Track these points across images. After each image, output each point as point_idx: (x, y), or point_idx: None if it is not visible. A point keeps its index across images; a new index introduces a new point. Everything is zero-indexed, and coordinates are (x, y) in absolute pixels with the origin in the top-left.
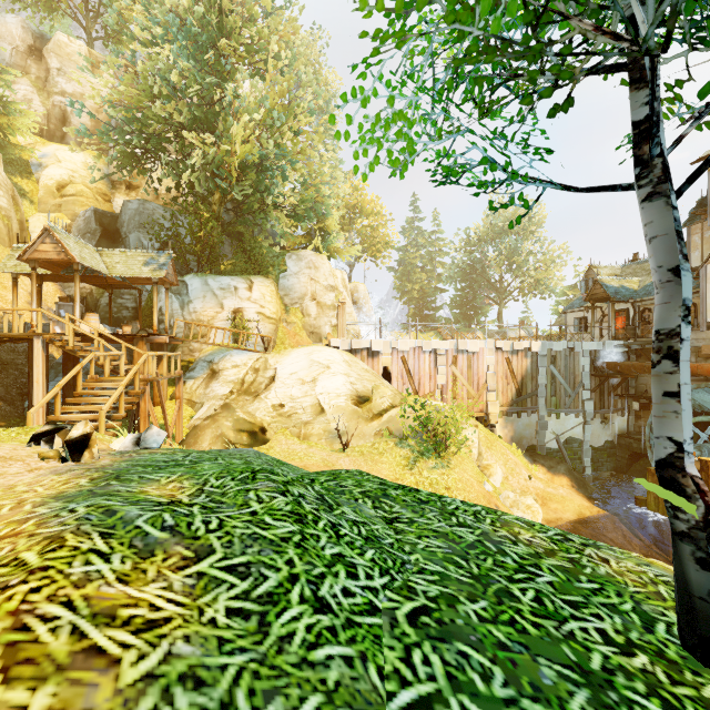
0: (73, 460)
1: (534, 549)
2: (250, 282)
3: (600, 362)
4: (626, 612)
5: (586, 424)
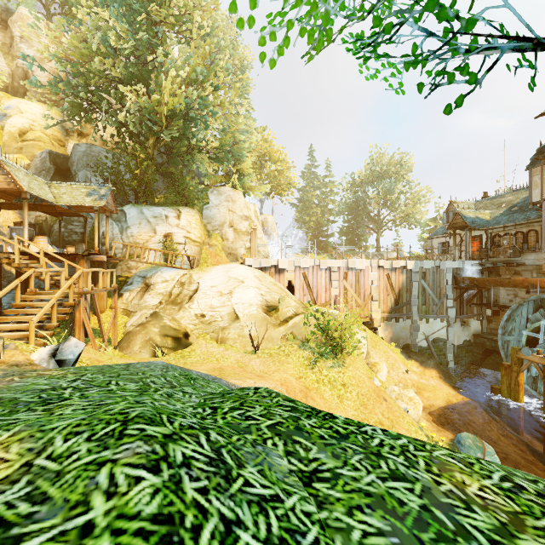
0: None
1: (495, 517)
2: (178, 211)
3: (460, 277)
4: None
5: (449, 327)
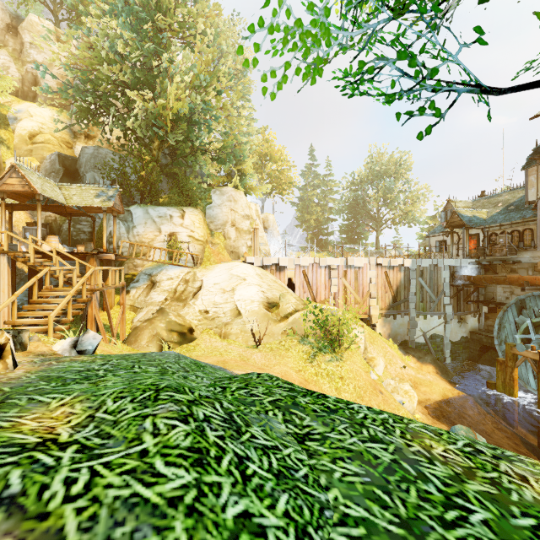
0: None
1: (452, 469)
2: (182, 211)
3: (458, 275)
4: None
5: (446, 323)
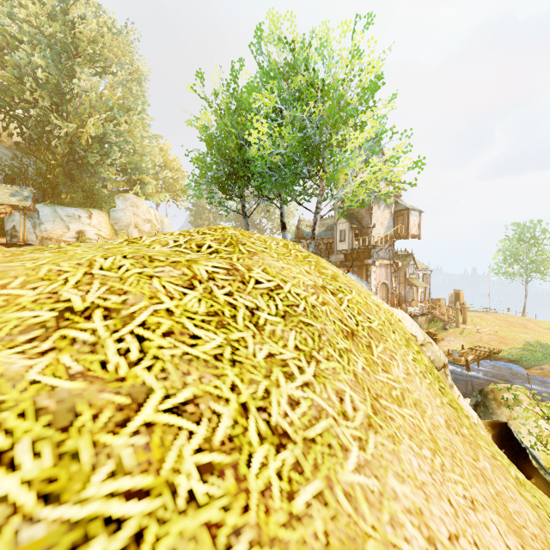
0: None
1: None
2: (90, 213)
3: None
4: None
5: None
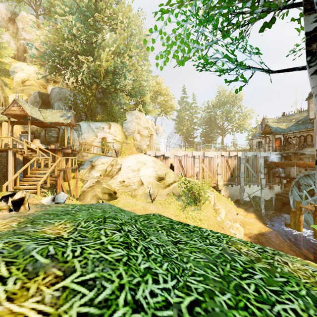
0: (15, 211)
1: (249, 258)
2: (109, 125)
3: (268, 161)
4: (303, 296)
5: (262, 189)
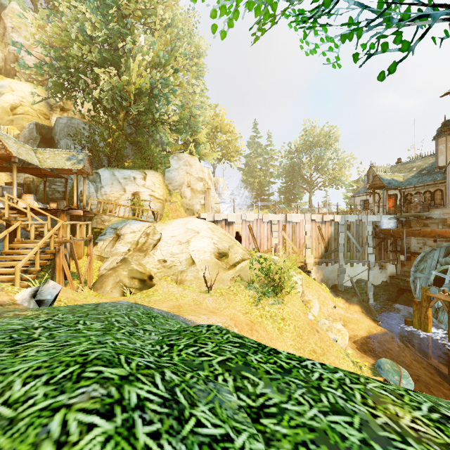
0: None
1: (429, 449)
2: (144, 174)
3: (379, 229)
4: None
5: (370, 270)
